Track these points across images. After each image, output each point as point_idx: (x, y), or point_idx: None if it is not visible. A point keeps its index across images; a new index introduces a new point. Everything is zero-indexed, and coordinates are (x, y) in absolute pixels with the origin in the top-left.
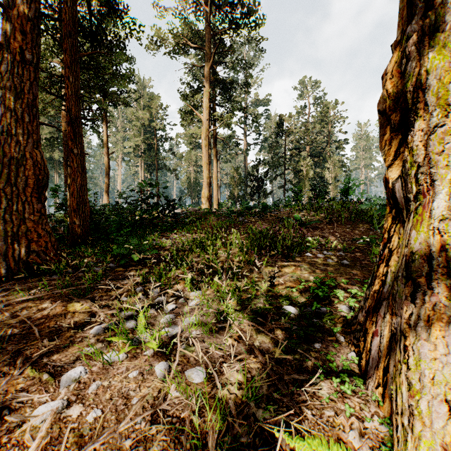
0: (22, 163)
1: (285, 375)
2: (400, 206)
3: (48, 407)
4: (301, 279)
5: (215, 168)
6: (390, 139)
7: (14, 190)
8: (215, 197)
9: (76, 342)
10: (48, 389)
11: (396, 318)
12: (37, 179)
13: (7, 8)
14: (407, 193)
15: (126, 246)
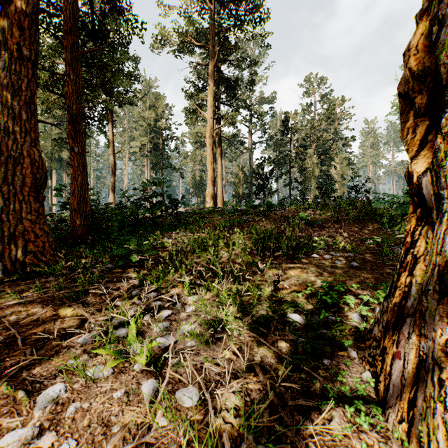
0: (19, 161)
1: (289, 401)
2: (428, 205)
3: (16, 436)
4: (308, 283)
5: (220, 167)
6: (413, 126)
7: (11, 189)
8: (219, 196)
9: (61, 353)
10: (21, 411)
11: (425, 342)
12: (35, 178)
13: (4, 3)
14: (439, 189)
15: (125, 247)
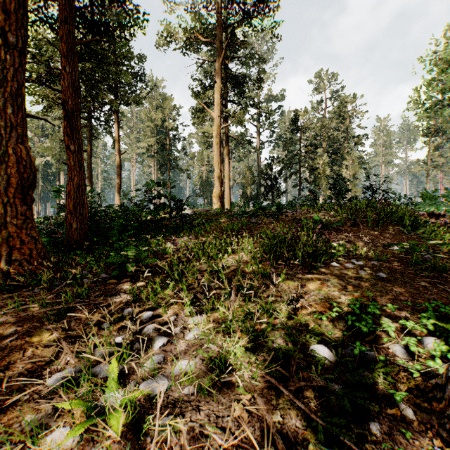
0: (3, 159)
1: None
2: None
3: None
4: (333, 302)
5: (227, 167)
6: None
7: None
8: (227, 197)
9: (20, 403)
10: None
11: None
12: (22, 178)
13: None
14: None
15: (123, 254)
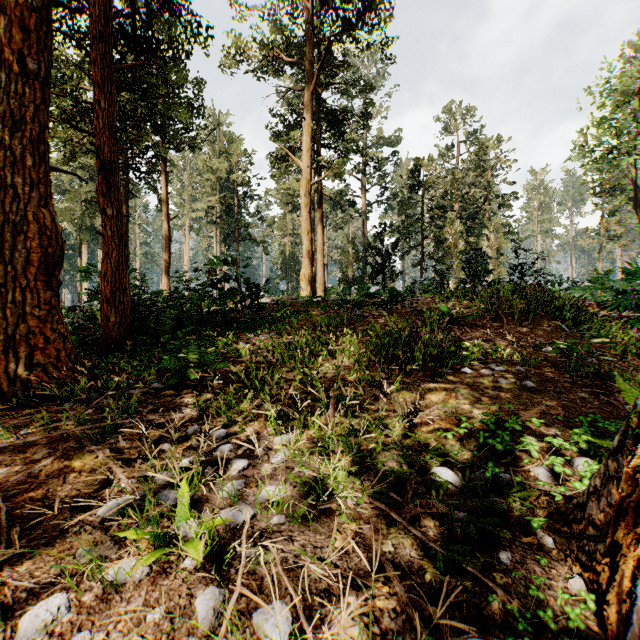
0: (21, 228)
1: (449, 636)
2: None
3: None
4: (462, 416)
5: (321, 238)
6: None
7: (9, 270)
8: (320, 280)
9: (69, 535)
10: None
11: None
12: (45, 253)
13: None
14: None
15: (181, 356)
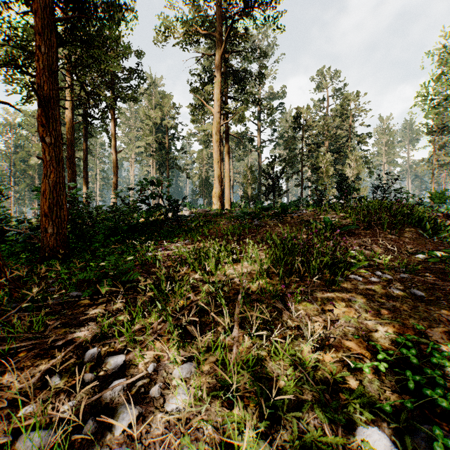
0: None
1: None
2: None
3: None
4: (376, 344)
5: (228, 166)
6: None
7: None
8: (227, 197)
9: None
10: None
11: None
12: None
13: None
14: None
15: (102, 265)
